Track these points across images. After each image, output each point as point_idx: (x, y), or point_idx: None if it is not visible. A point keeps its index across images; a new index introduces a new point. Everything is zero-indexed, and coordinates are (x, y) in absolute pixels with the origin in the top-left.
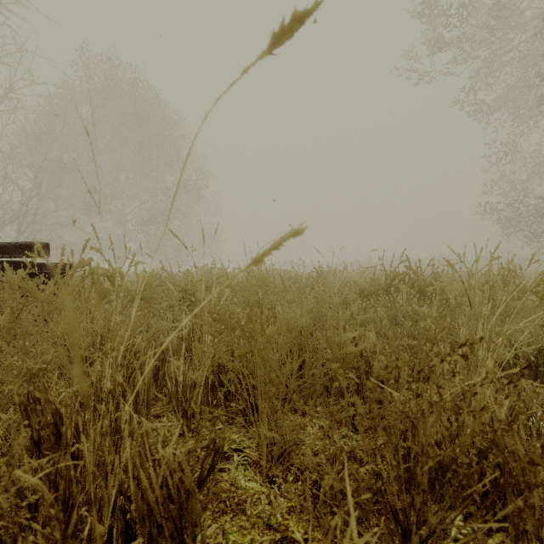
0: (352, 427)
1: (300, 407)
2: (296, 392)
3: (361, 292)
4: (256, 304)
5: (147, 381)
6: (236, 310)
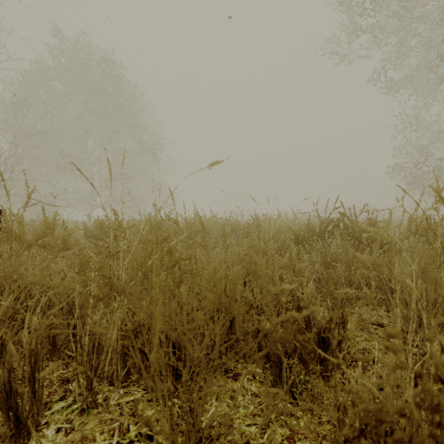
0: (290, 395)
1: (231, 366)
2: (218, 372)
3: (296, 238)
4: (165, 254)
5: (27, 353)
6: (131, 263)
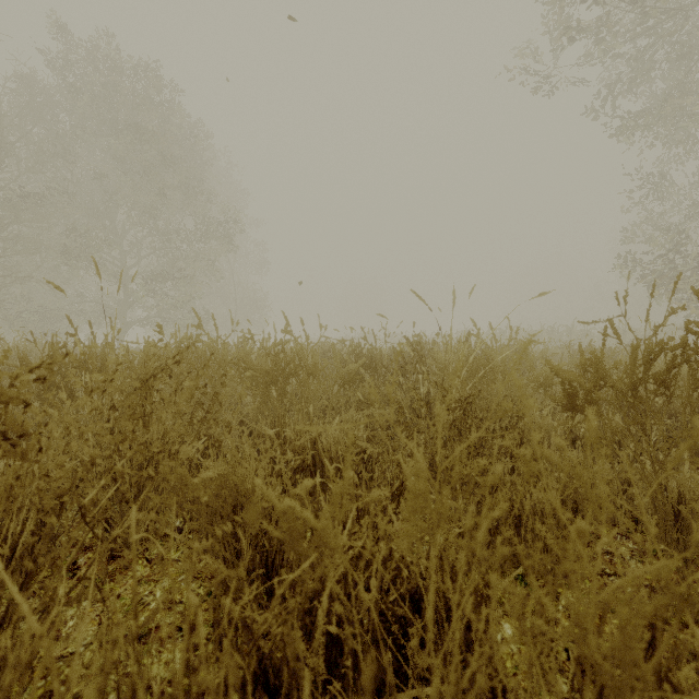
0: None
1: None
2: None
3: (568, 396)
4: None
5: None
6: None
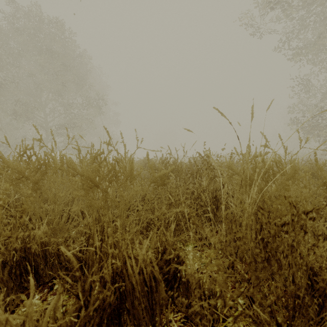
0: None
1: None
2: None
3: None
4: None
5: None
6: None
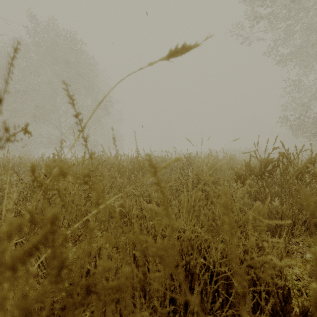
0: None
1: None
2: None
3: (237, 178)
4: (39, 295)
5: None
6: None
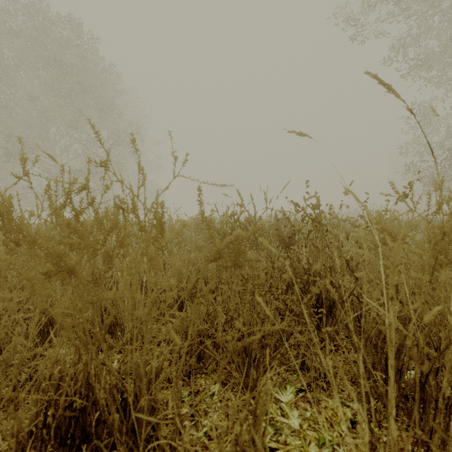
0: None
1: None
2: None
3: None
4: None
5: None
6: None
